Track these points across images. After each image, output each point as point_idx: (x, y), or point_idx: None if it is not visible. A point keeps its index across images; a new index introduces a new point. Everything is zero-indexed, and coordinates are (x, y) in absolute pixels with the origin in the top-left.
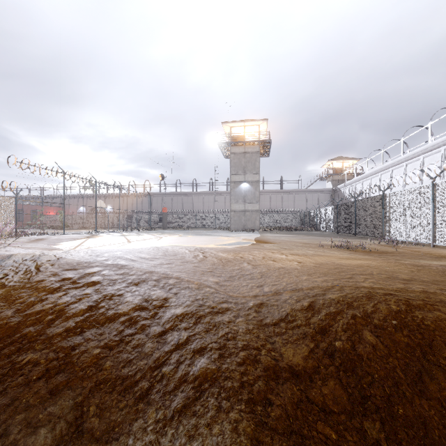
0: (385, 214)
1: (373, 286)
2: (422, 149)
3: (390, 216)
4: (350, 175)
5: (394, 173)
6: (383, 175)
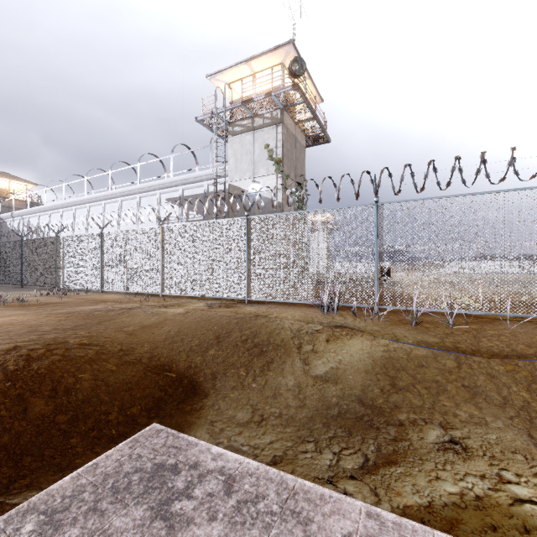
0: (60, 260)
1: (1, 341)
2: (104, 195)
3: (65, 262)
4: (23, 204)
5: (78, 213)
6: (66, 213)
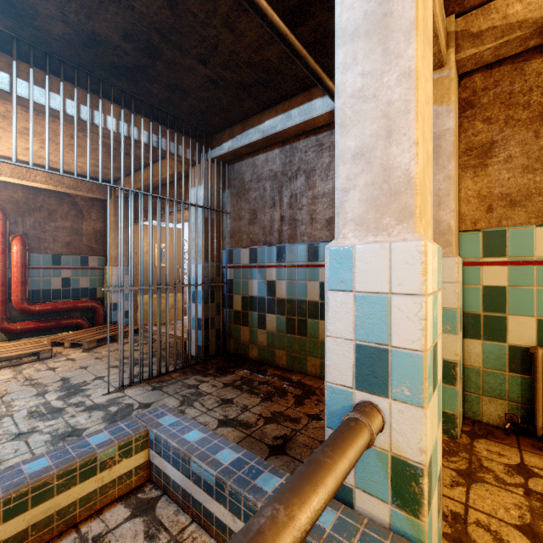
0: None
1: None
2: None
3: None
4: None
5: None
6: None
